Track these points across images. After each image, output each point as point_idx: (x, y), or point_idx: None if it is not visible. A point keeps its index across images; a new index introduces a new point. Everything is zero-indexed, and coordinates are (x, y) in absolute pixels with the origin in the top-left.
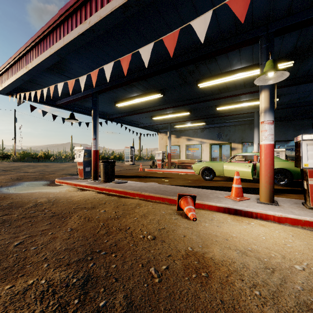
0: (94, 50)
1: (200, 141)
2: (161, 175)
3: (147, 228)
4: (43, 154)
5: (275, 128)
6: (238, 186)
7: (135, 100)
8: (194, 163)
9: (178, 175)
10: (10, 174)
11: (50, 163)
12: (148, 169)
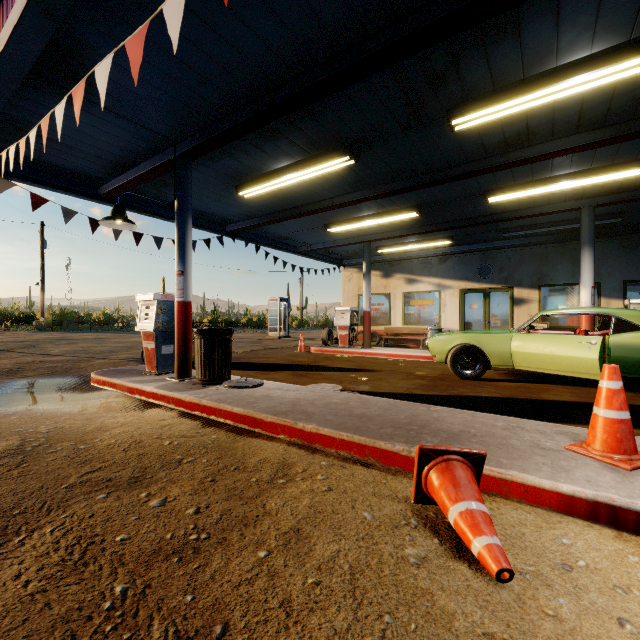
0: (156, 1)
1: (438, 283)
2: (348, 364)
3: (303, 637)
4: (102, 315)
5: (625, 250)
6: (619, 414)
7: (285, 176)
8: (423, 335)
9: (390, 363)
10: (5, 359)
11: (111, 334)
12: (319, 348)
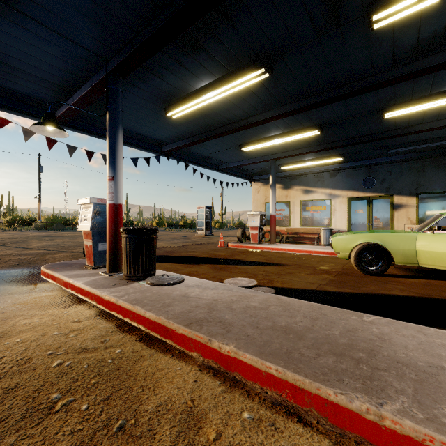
0: None
1: (329, 193)
2: (259, 258)
3: None
4: None
5: None
6: None
7: (206, 95)
8: (317, 234)
9: (294, 257)
10: None
11: None
12: (235, 244)
